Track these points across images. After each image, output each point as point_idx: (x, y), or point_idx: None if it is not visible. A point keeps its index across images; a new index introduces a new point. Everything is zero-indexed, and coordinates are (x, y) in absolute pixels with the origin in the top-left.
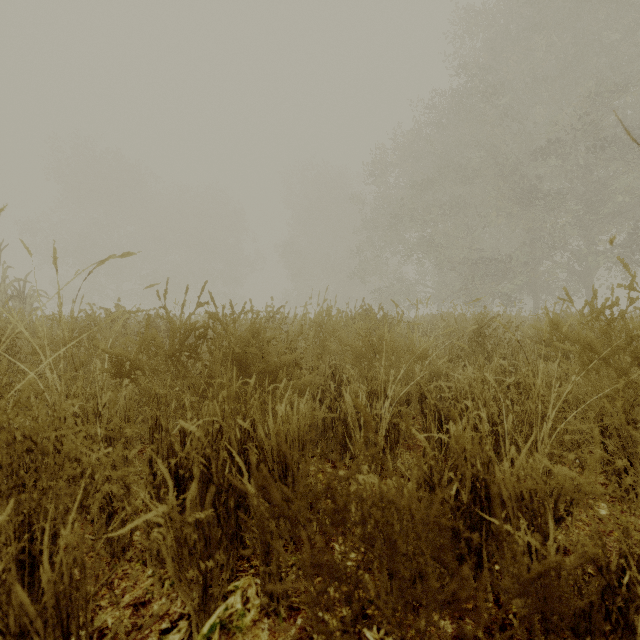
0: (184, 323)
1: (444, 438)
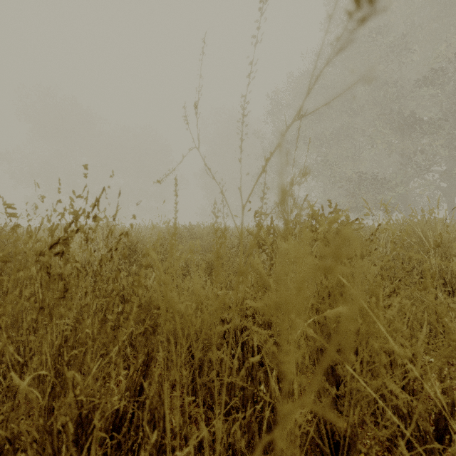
0: None
1: None
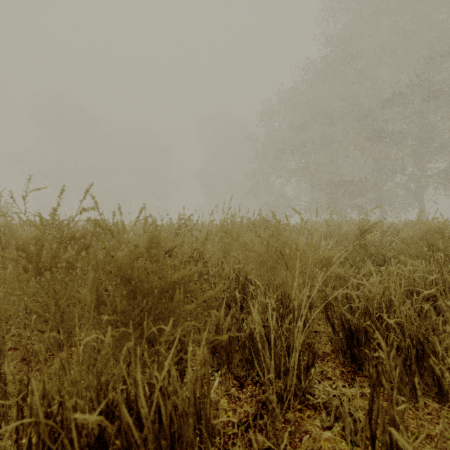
0: (57, 232)
1: (354, 350)
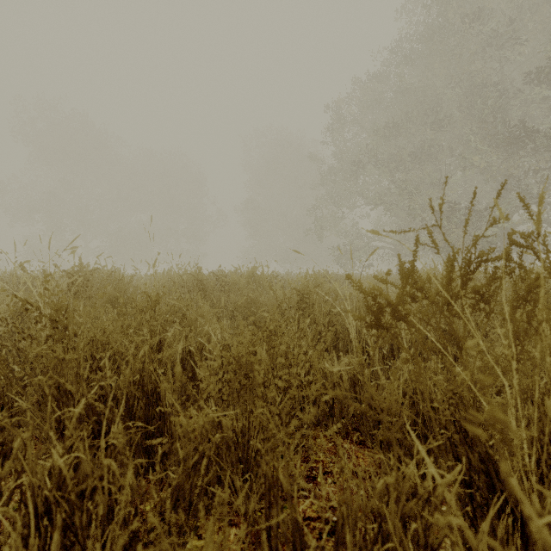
0: None
1: None
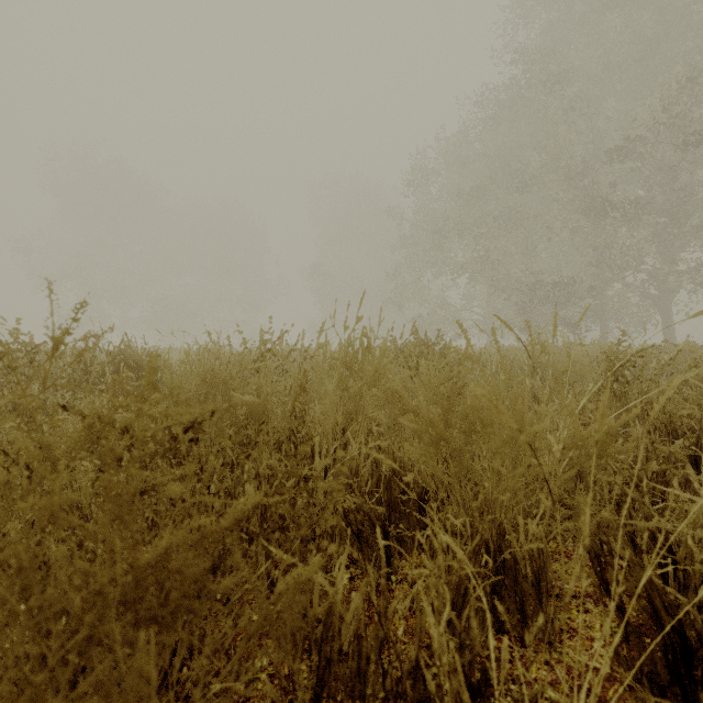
0: None
1: (696, 693)
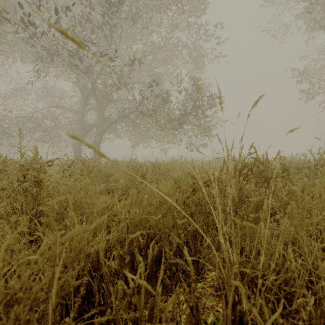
0: None
1: None
